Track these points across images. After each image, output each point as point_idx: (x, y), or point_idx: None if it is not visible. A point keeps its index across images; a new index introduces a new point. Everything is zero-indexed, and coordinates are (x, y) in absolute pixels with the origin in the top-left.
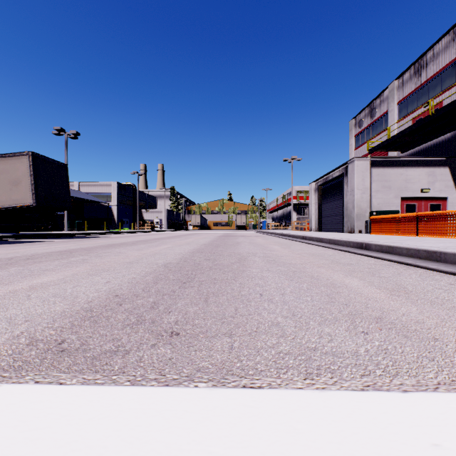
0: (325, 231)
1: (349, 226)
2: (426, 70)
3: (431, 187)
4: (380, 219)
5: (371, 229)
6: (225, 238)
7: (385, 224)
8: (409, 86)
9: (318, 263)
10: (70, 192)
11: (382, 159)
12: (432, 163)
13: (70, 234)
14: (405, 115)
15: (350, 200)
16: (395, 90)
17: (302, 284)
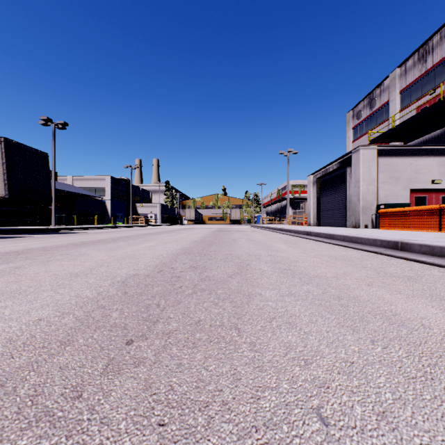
0: (324, 225)
1: (353, 220)
2: (432, 55)
3: (443, 178)
4: (392, 213)
5: (380, 223)
6: (219, 233)
7: (397, 218)
8: (412, 73)
9: (359, 275)
10: (63, 186)
11: (389, 148)
12: (443, 152)
13: (53, 228)
14: (407, 104)
15: (355, 192)
16: (397, 78)
17: (392, 350)
